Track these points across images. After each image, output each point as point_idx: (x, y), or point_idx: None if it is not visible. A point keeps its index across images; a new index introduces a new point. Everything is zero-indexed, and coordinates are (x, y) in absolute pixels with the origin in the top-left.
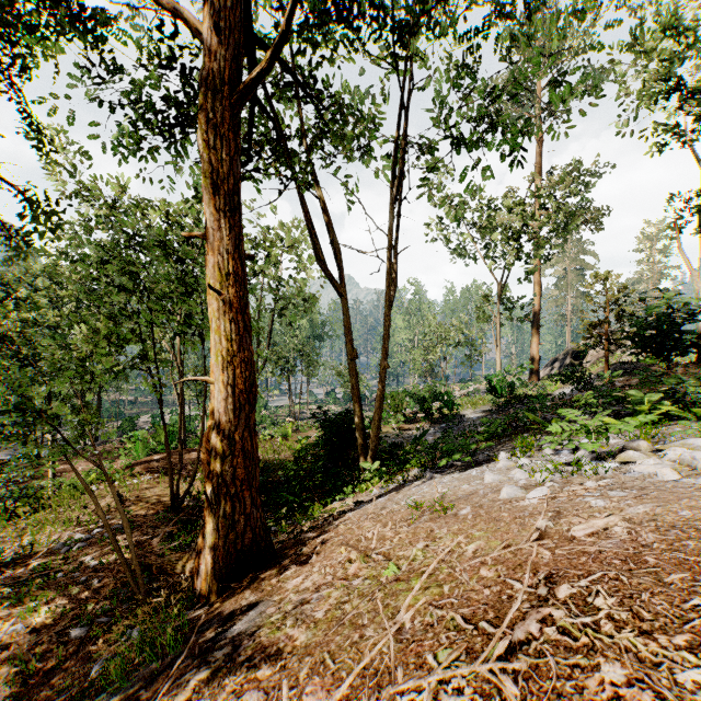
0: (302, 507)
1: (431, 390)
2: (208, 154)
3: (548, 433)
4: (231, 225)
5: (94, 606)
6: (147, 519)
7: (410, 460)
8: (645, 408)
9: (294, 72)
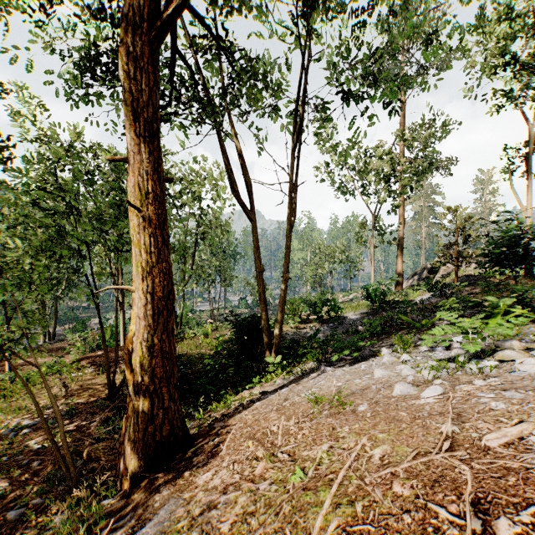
0: (218, 395)
1: (321, 297)
2: (129, 85)
3: (418, 331)
4: (150, 149)
5: (32, 488)
6: (87, 406)
7: (306, 354)
8: (500, 311)
9: (209, 25)
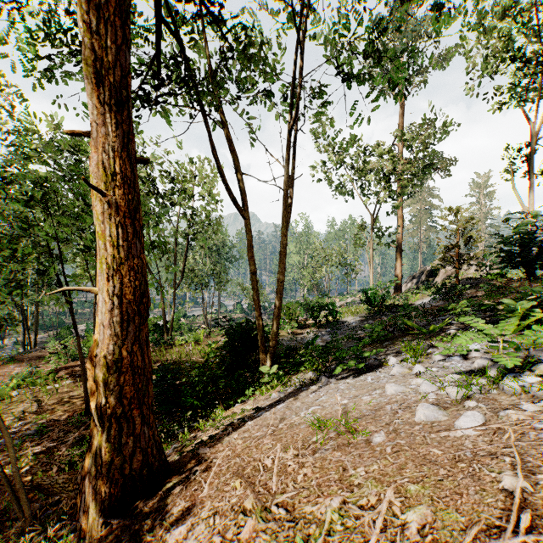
0: (207, 409)
1: (318, 301)
2: (90, 40)
3: (425, 337)
4: (118, 120)
5: None
6: (60, 424)
7: (304, 362)
8: (518, 315)
9: None
